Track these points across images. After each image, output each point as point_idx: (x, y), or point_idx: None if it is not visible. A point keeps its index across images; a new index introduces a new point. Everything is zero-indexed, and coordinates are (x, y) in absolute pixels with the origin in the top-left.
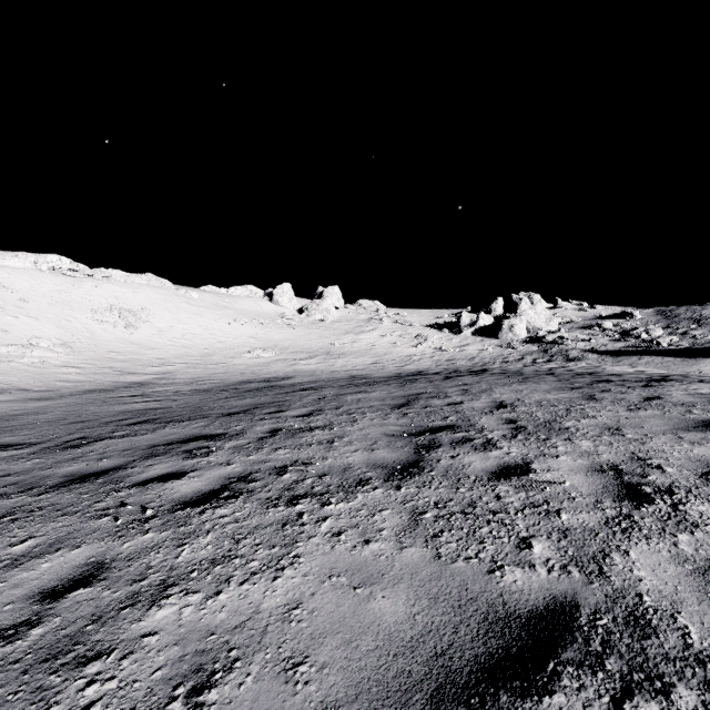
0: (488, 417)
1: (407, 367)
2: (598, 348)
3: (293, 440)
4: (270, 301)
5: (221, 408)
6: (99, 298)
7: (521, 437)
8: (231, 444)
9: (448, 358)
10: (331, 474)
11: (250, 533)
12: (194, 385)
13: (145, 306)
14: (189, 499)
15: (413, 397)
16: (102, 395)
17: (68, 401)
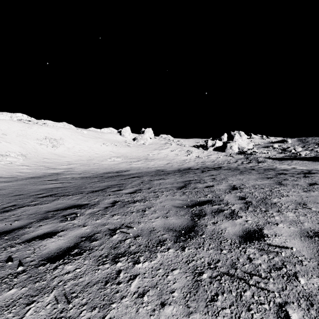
0: (229, 195)
1: (183, 165)
2: (272, 157)
3: (123, 209)
4: (120, 135)
5: (90, 188)
6: (40, 133)
7: (251, 209)
8: (89, 211)
9: (202, 161)
10: (142, 235)
11: (81, 291)
12: (82, 174)
13: (62, 137)
14: (51, 255)
15: (187, 182)
16: (37, 179)
17: (19, 182)
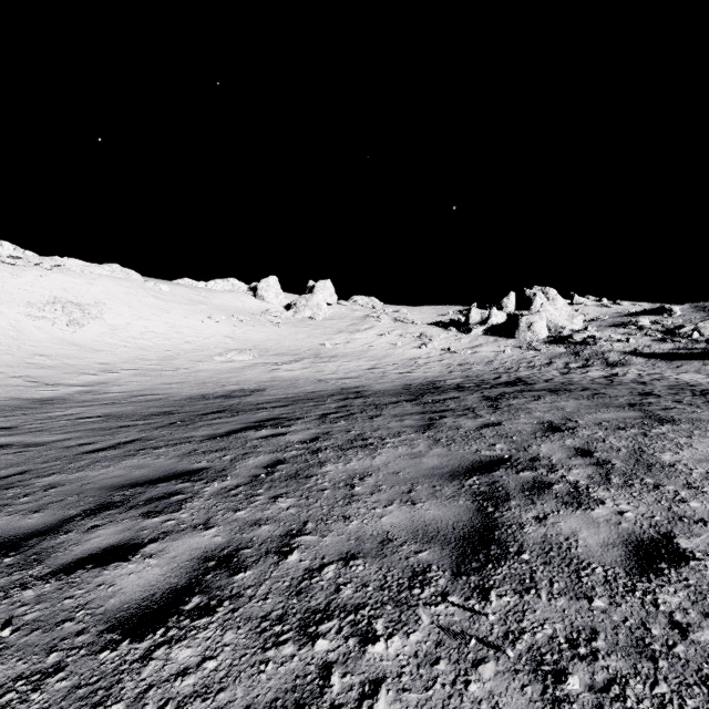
0: None
1: (413, 374)
2: (641, 350)
3: None
4: (254, 296)
5: (26, 503)
6: (41, 290)
7: None
8: None
9: (461, 362)
10: None
11: None
12: (119, 404)
13: (100, 300)
14: None
15: (483, 486)
16: None
17: None
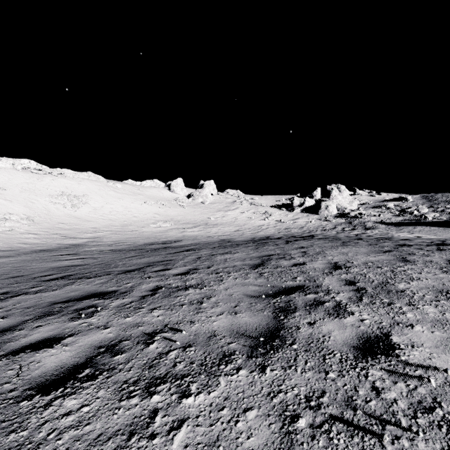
0: (330, 278)
1: (259, 233)
2: (385, 221)
3: (168, 300)
4: (168, 190)
5: (123, 266)
6: (54, 188)
7: (367, 300)
8: (116, 303)
9: (286, 227)
10: (195, 344)
11: None
12: (113, 246)
13: (86, 193)
14: (45, 380)
15: (266, 258)
16: (47, 254)
17: (21, 258)
